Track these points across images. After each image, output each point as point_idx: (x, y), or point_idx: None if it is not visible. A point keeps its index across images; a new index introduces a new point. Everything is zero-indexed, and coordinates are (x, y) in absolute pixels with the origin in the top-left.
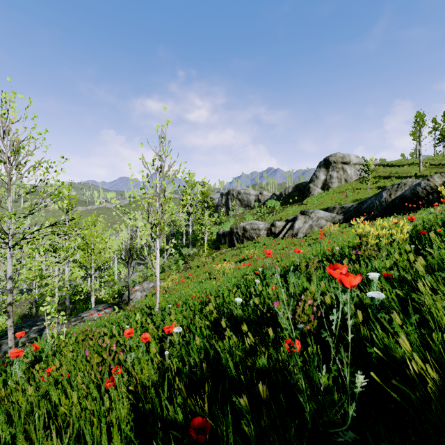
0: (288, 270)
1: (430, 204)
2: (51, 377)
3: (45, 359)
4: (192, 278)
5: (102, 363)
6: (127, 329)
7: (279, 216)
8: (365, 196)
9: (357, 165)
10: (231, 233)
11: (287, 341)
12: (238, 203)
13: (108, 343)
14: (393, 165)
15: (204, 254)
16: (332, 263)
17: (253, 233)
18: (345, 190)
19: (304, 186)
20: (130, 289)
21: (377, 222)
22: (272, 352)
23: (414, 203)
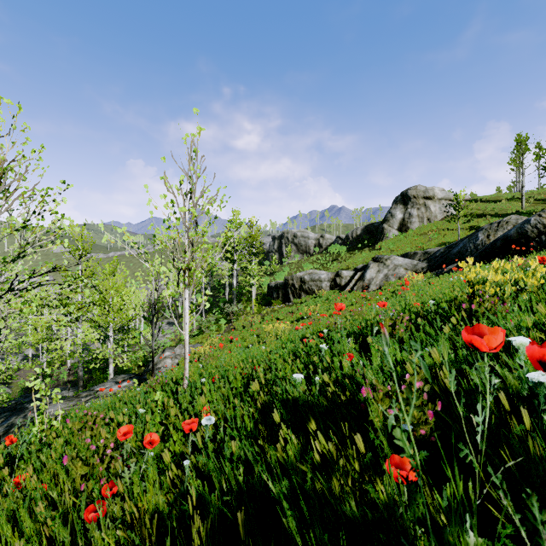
0: (364, 332)
1: (542, 246)
2: (17, 492)
3: (27, 455)
4: (237, 342)
5: (90, 475)
6: (123, 427)
7: (345, 264)
8: (453, 239)
9: (442, 201)
10: (285, 286)
11: (391, 460)
12: (293, 248)
13: (103, 443)
14: (487, 201)
15: (252, 311)
16: (427, 322)
17: (313, 286)
18: (428, 231)
19: (376, 227)
20: (158, 355)
21: (496, 263)
22: (370, 491)
23: (521, 245)
